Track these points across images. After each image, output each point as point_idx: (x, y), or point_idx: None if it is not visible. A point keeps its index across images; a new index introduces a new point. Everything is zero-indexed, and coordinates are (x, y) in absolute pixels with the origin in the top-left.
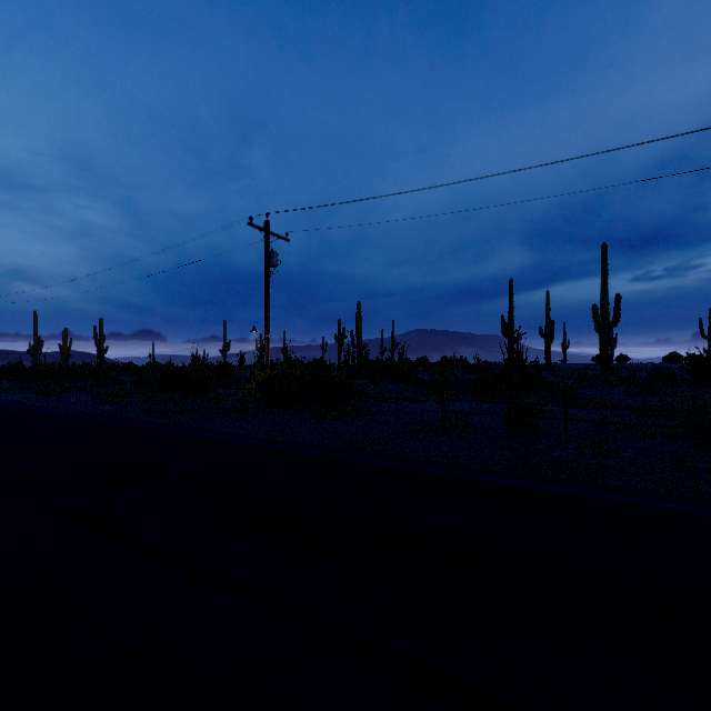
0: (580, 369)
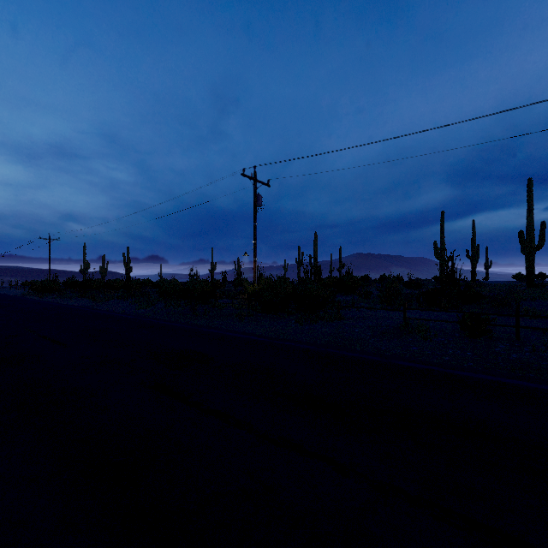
0: (506, 285)
